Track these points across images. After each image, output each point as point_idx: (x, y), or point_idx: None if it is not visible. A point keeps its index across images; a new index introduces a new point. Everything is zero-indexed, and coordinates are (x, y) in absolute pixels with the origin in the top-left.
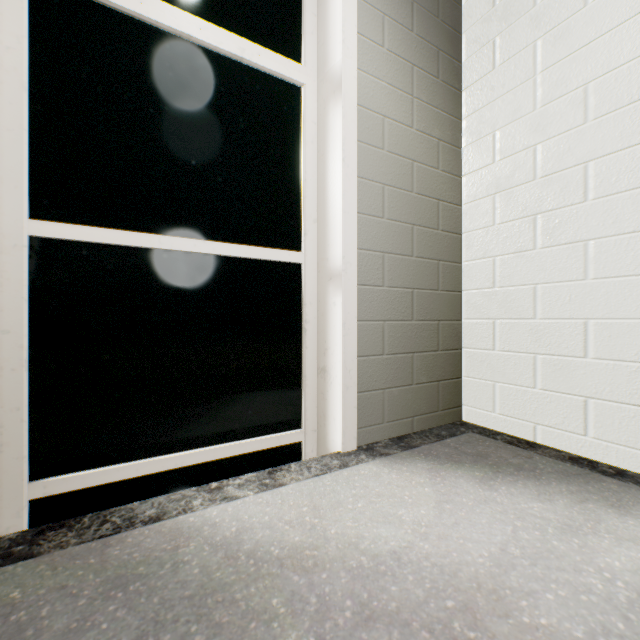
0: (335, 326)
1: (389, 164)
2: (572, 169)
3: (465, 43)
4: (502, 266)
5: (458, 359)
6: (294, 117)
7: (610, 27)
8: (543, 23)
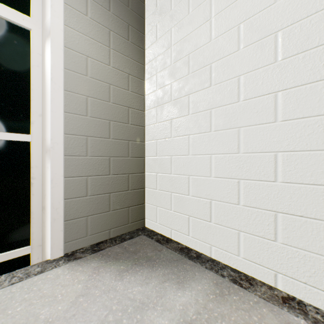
0: (48, 181)
1: (92, 85)
2: (184, 97)
3: (146, 24)
4: (159, 145)
5: (142, 194)
6: (24, 48)
7: (197, 26)
8: (174, 19)
